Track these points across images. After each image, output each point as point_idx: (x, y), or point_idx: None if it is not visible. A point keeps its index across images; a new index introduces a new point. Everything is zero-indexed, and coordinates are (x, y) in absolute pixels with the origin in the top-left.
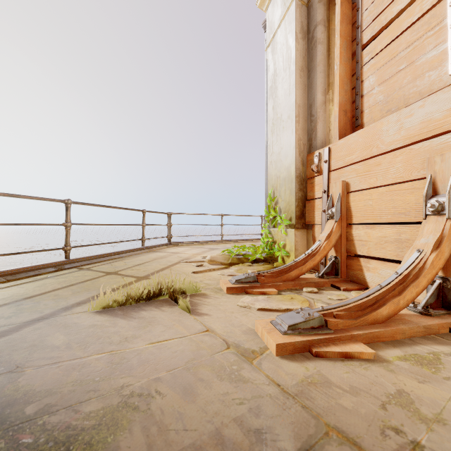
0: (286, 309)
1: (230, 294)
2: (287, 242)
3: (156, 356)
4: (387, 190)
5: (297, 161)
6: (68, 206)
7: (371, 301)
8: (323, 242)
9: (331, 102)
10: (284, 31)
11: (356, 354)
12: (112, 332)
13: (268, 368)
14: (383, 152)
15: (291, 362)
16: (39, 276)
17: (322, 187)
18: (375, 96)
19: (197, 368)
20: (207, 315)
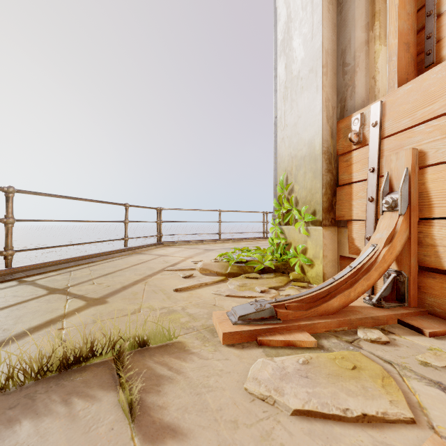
0: (361, 416)
1: (228, 348)
2: (308, 244)
3: None
4: None
5: (324, 129)
6: (8, 195)
7: None
8: (382, 247)
9: (378, 40)
10: None
11: None
12: None
13: None
14: None
15: None
16: None
17: (366, 165)
18: None
19: None
20: (173, 439)
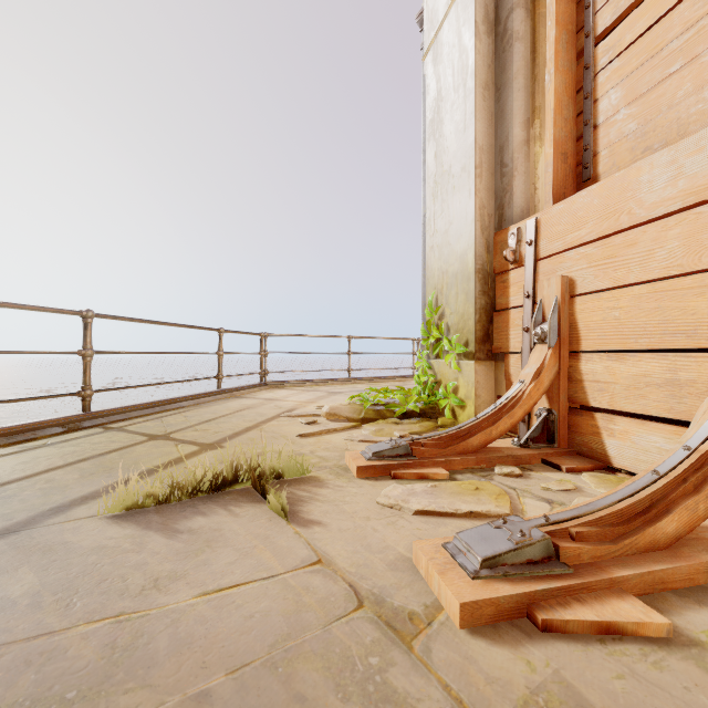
0: (469, 513)
1: (362, 480)
2: (460, 382)
3: (209, 627)
4: (649, 291)
5: (477, 243)
6: (87, 321)
7: (642, 504)
8: (528, 383)
9: (538, 141)
10: (455, 22)
11: (629, 627)
12: (131, 566)
13: (447, 662)
14: (642, 222)
15: (494, 646)
16: (31, 442)
17: (523, 288)
18: (622, 124)
19: (293, 664)
20: (320, 524)
